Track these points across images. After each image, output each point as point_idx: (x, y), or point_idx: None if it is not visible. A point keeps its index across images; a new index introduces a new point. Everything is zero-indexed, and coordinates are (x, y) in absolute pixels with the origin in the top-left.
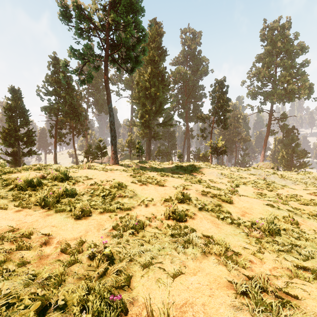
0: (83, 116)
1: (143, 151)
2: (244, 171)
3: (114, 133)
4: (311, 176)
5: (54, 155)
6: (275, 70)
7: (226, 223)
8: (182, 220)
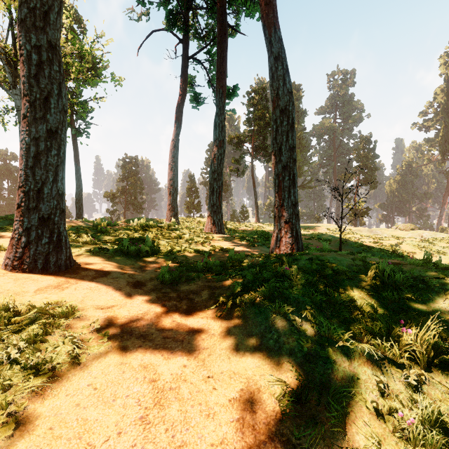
0: None
1: None
2: (358, 229)
3: (257, 205)
4: (417, 233)
5: None
6: None
7: None
8: None
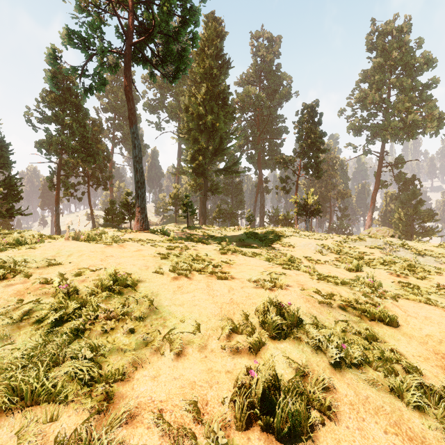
0: (103, 158)
1: (193, 210)
2: (356, 242)
3: (140, 177)
4: None
5: (55, 216)
6: (388, 93)
7: (441, 426)
8: (299, 435)
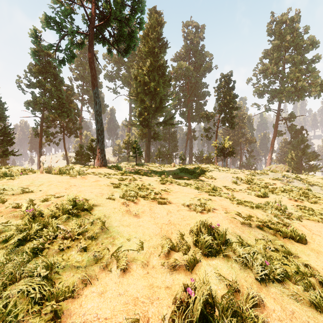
0: (75, 114)
1: (140, 151)
2: (261, 175)
3: (100, 126)
4: None
5: (39, 156)
6: (283, 66)
7: None
8: None
